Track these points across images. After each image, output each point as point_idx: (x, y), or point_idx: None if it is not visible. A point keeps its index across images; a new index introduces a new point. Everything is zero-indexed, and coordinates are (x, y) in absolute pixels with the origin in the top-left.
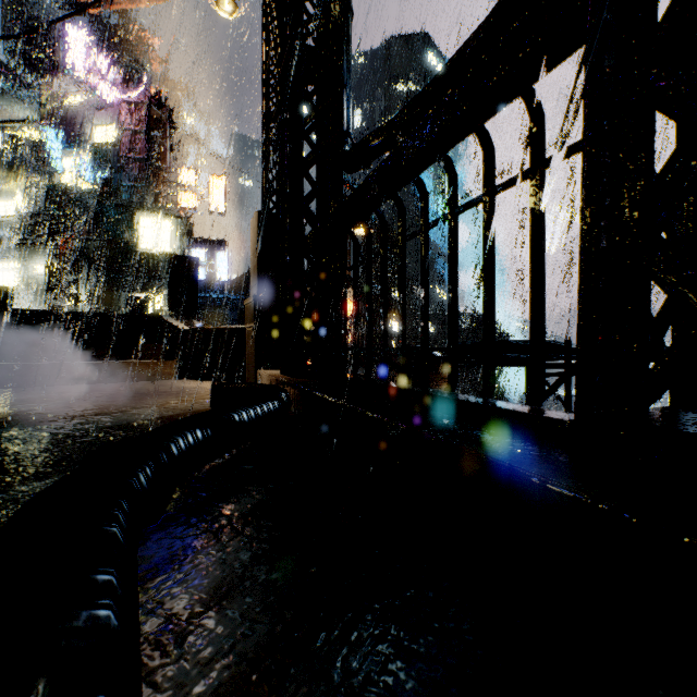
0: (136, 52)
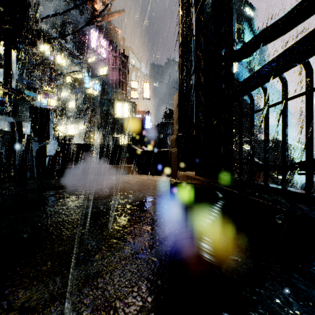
0: (114, 37)
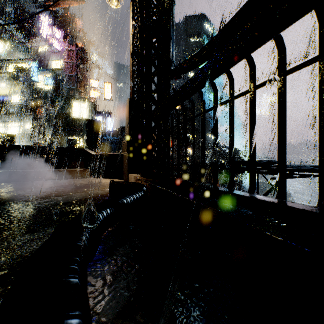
0: (71, 27)
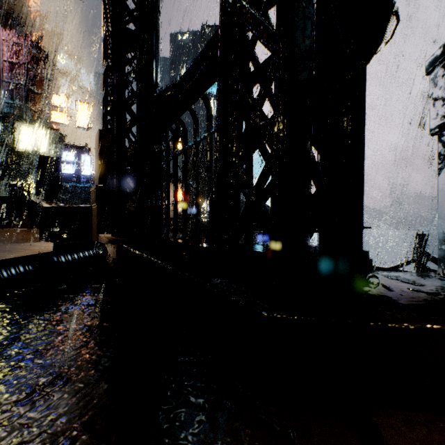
0: (18, 5)
